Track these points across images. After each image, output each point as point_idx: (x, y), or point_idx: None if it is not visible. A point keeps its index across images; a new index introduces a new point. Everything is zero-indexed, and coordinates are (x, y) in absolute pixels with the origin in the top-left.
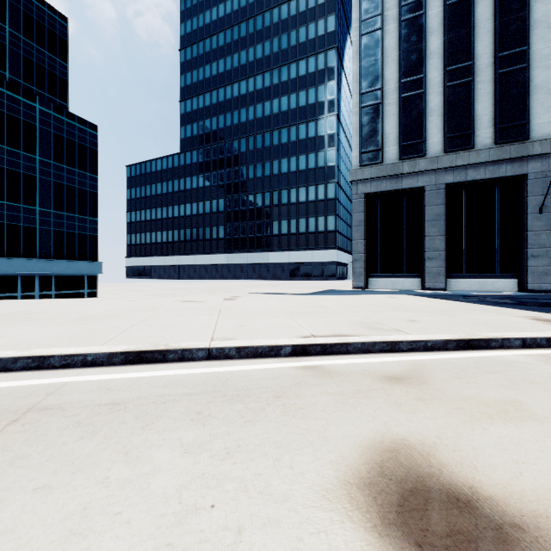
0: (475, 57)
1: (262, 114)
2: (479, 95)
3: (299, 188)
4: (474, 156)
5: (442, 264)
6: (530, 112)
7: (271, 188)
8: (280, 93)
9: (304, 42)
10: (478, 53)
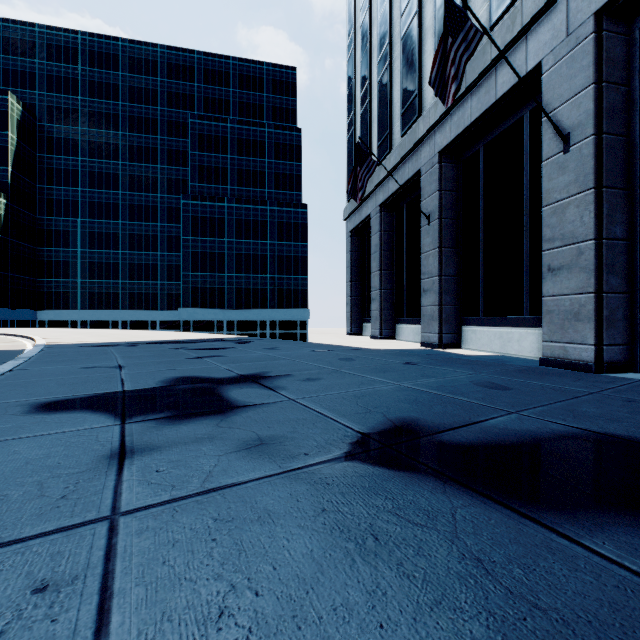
0: (393, 29)
1: None
2: (394, 77)
3: None
4: (388, 163)
5: (378, 306)
6: (422, 74)
7: None
8: None
9: None
10: (394, 22)
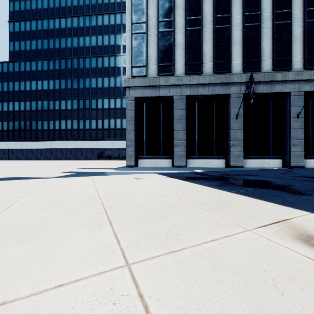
0: (203, 14)
1: (77, 45)
2: (205, 39)
3: (104, 99)
4: (202, 78)
5: (184, 149)
6: (232, 56)
7: (84, 97)
8: (90, 33)
9: (107, 3)
10: (204, 12)
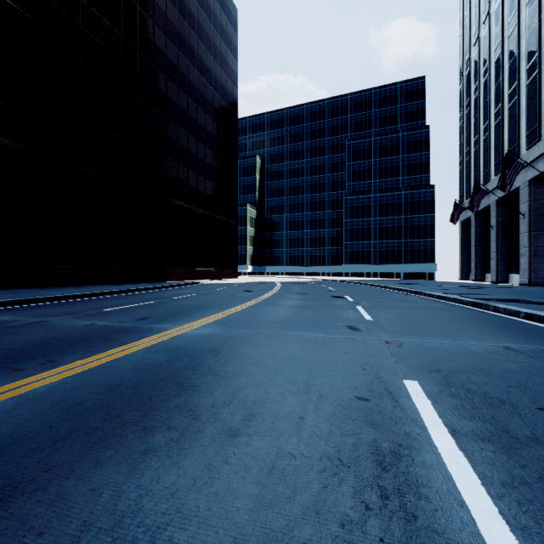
0: (480, 130)
1: None
2: (480, 154)
3: None
4: None
5: (473, 264)
6: (490, 162)
7: None
8: None
9: None
10: (480, 128)
